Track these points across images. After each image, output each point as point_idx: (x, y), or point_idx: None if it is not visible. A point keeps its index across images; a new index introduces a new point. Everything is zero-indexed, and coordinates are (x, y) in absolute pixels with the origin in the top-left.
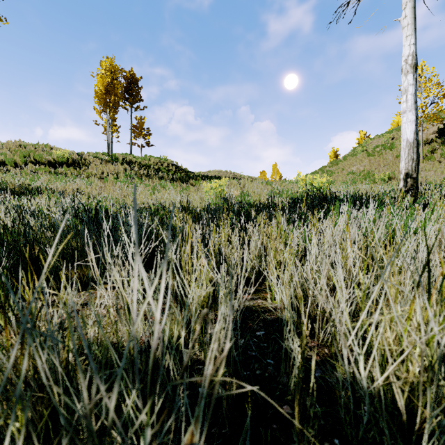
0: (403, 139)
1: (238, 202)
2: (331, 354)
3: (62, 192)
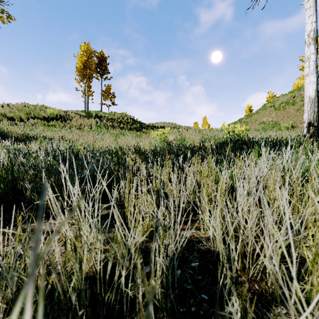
0: (306, 96)
1: (177, 146)
2: (261, 291)
3: (51, 139)
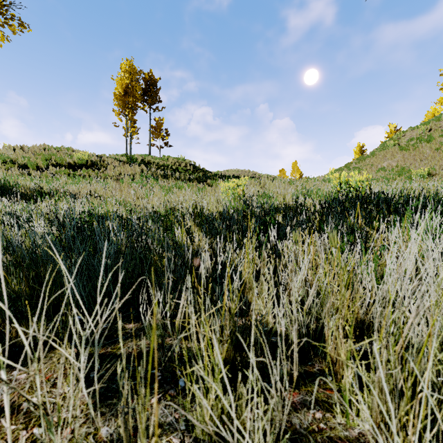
0: None
1: (260, 206)
2: None
3: (75, 195)
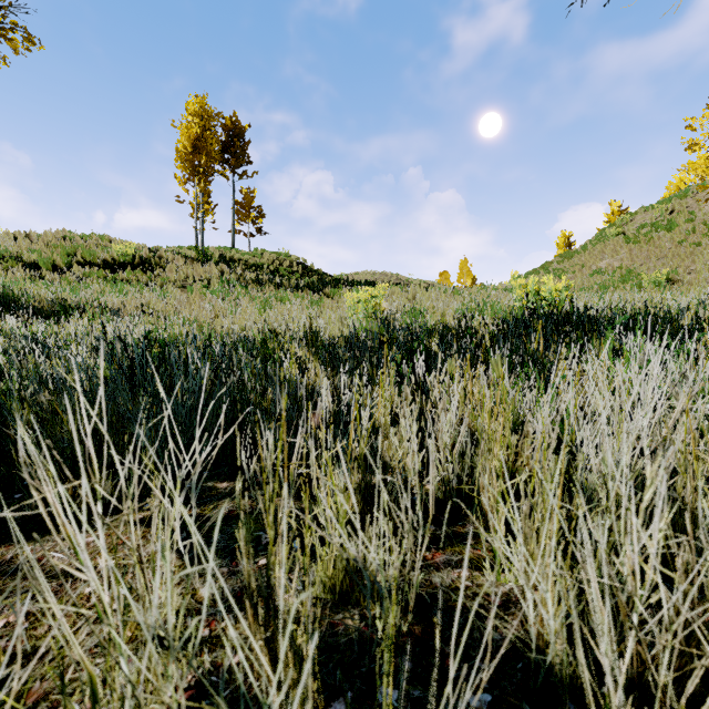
0: None
1: (405, 327)
2: None
3: (118, 311)
